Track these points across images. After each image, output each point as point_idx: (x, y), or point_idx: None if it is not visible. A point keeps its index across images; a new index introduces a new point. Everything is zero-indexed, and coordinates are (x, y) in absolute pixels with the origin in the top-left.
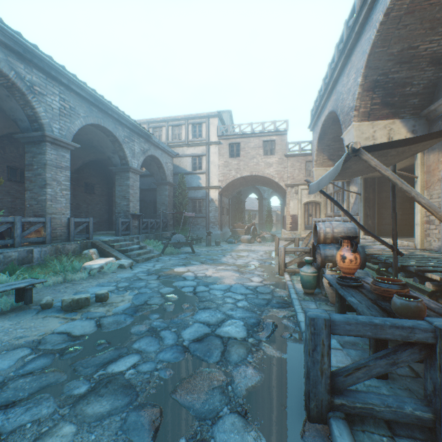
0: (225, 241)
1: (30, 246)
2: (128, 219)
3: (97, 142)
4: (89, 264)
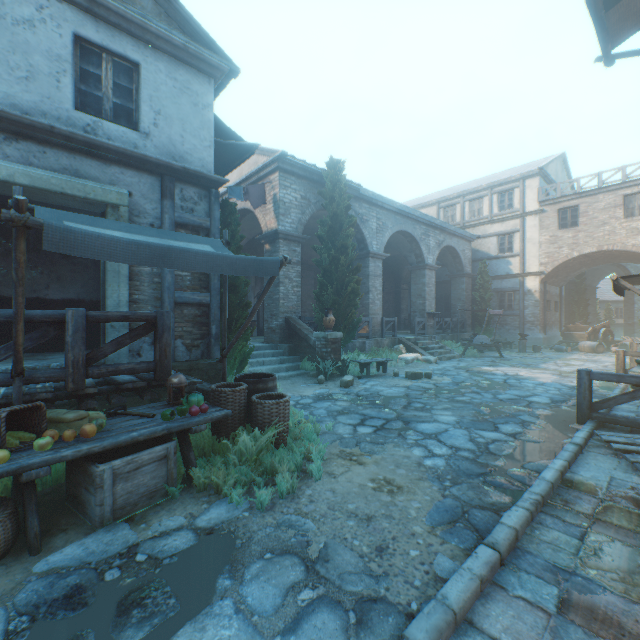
0: (549, 348)
1: (362, 339)
2: (424, 318)
3: (394, 244)
4: (402, 356)
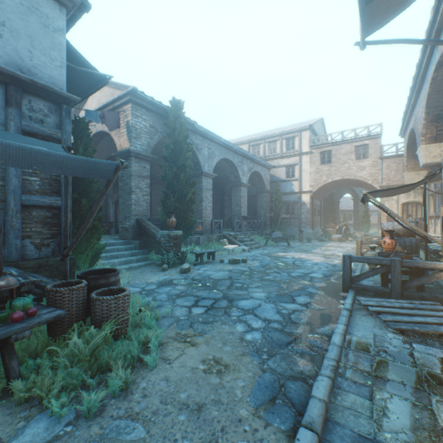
0: (316, 239)
1: (197, 235)
2: (240, 220)
3: (220, 168)
4: (226, 247)
